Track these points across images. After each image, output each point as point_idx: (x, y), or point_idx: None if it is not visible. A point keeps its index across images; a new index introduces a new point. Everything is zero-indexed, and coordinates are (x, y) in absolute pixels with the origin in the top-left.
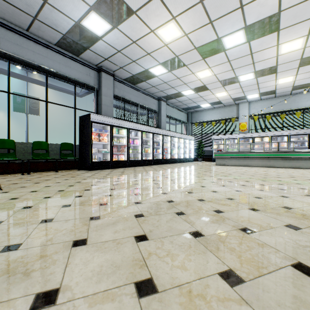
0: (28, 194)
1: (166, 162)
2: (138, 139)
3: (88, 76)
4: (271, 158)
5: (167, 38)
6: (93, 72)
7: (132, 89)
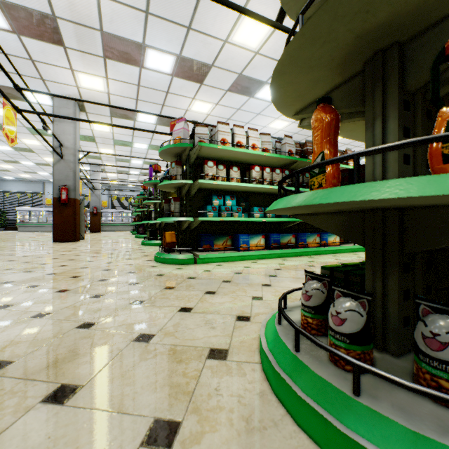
0: None
1: None
2: None
3: None
4: None
5: None
6: None
7: None
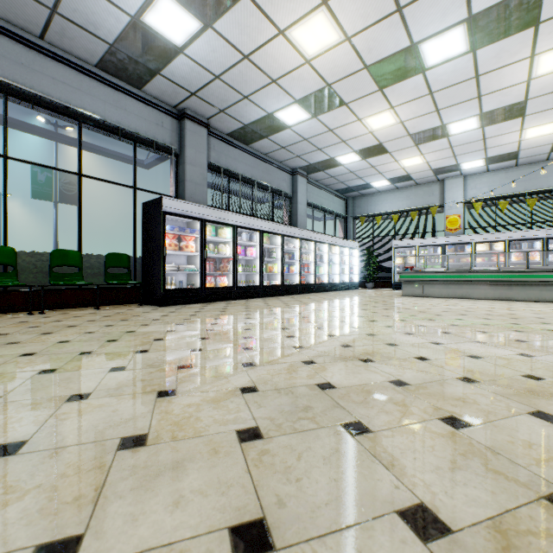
0: (12, 362)
1: (308, 290)
2: (255, 247)
3: (159, 128)
4: (514, 283)
5: (310, 48)
6: (169, 121)
7: (243, 154)
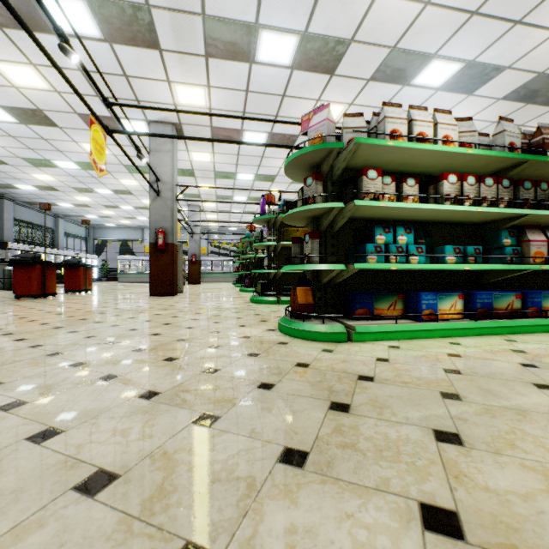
0: None
1: None
2: None
3: None
4: None
5: (81, 199)
6: None
7: (29, 209)
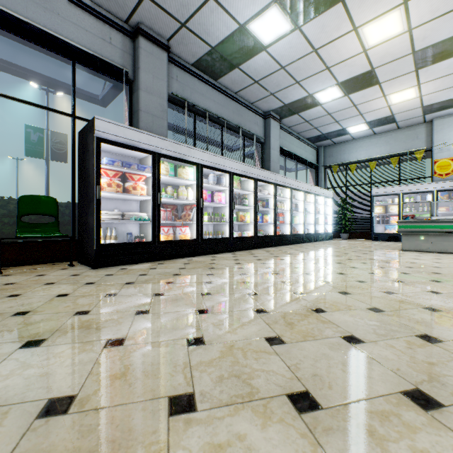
0: None
1: (283, 242)
2: (224, 192)
3: (106, 44)
4: None
5: None
6: (119, 38)
7: (211, 89)
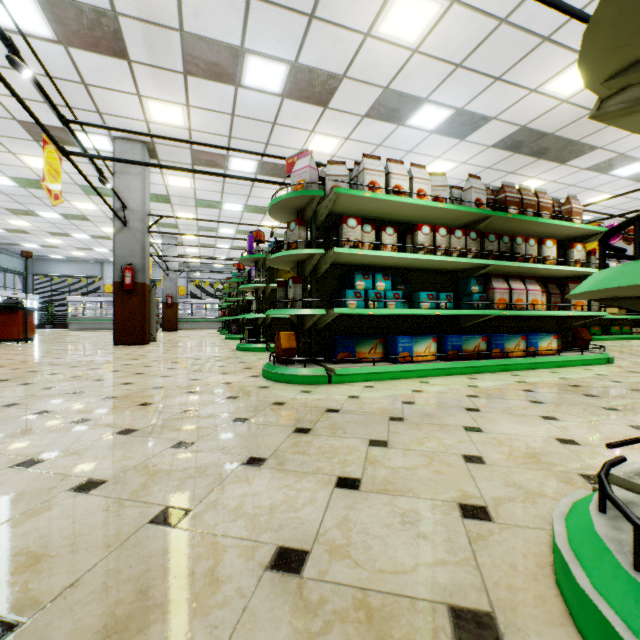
0: None
1: None
2: None
3: None
4: None
5: (16, 223)
6: None
7: None
